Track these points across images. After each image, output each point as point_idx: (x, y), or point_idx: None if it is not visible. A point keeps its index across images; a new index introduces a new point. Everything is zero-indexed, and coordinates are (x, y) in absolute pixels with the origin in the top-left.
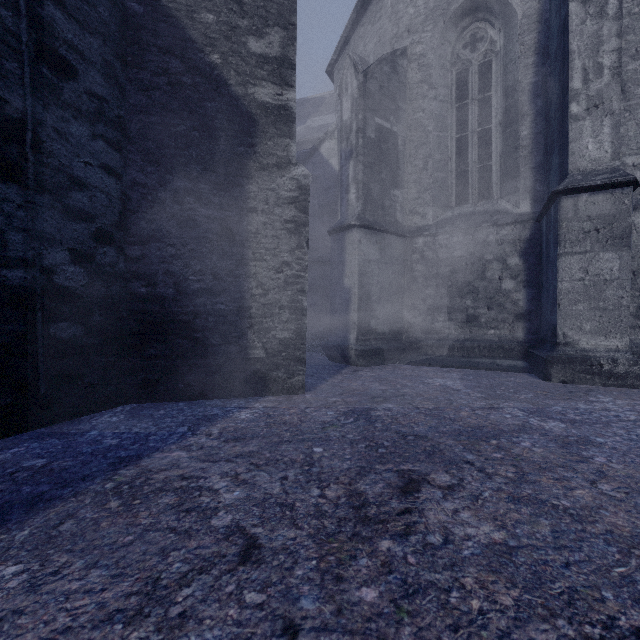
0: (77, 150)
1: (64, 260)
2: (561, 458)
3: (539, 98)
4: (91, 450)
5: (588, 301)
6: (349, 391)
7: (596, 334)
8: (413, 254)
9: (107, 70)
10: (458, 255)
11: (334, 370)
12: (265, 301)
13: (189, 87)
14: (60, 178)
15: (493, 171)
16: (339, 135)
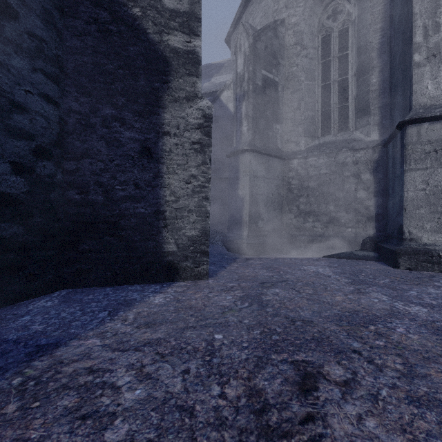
0: (18, 80)
1: (6, 171)
2: (438, 346)
3: (385, 54)
4: (16, 337)
5: (429, 206)
6: (243, 277)
7: (435, 232)
8: (290, 172)
9: (46, 16)
10: (323, 172)
11: (231, 259)
12: (177, 206)
13: (115, 34)
14: (2, 102)
15: (349, 110)
16: (234, 86)
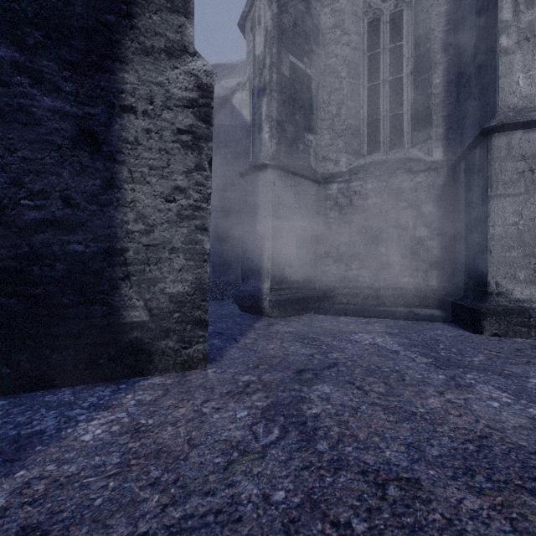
0: None
1: None
2: None
3: (451, 46)
4: None
5: (522, 247)
6: (266, 360)
7: (531, 283)
8: (327, 201)
9: None
10: (372, 202)
11: (246, 324)
12: (148, 241)
13: None
14: None
15: (404, 120)
16: (251, 86)
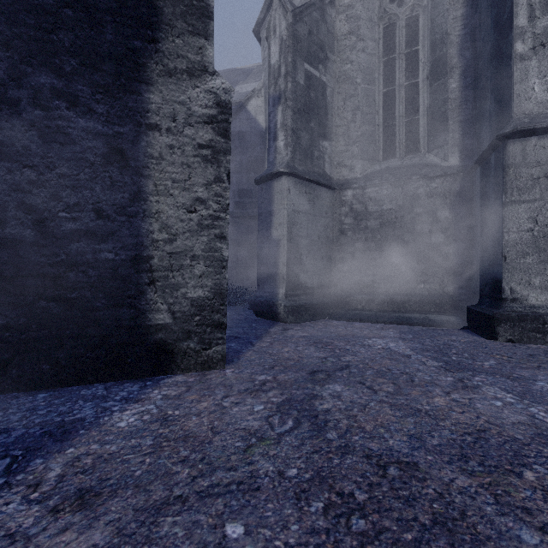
0: None
1: None
2: None
3: (468, 50)
4: None
5: (537, 253)
6: (281, 361)
7: (546, 289)
8: (342, 207)
9: None
10: (387, 208)
11: (262, 329)
12: (172, 249)
13: None
14: None
15: (420, 125)
16: (266, 93)
